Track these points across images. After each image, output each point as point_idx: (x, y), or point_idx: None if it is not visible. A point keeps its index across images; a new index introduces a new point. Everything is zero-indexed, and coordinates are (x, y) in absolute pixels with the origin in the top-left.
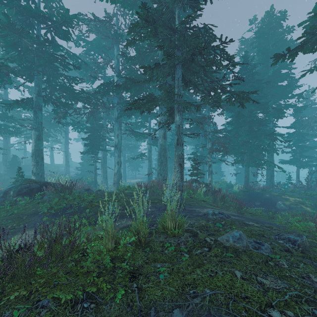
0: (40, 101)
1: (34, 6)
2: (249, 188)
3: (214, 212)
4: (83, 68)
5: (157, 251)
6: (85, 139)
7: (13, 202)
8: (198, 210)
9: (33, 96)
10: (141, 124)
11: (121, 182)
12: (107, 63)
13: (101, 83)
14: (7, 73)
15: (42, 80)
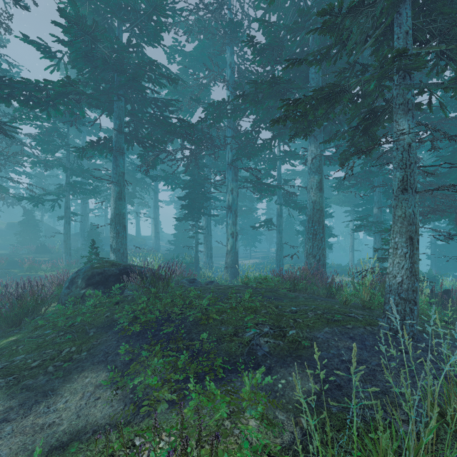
0: (122, 141)
1: None
2: None
3: None
4: (180, 92)
5: None
6: (182, 198)
7: (80, 297)
8: None
9: (113, 134)
10: (266, 172)
11: (237, 265)
12: (215, 77)
13: (210, 104)
14: (78, 100)
15: (125, 112)
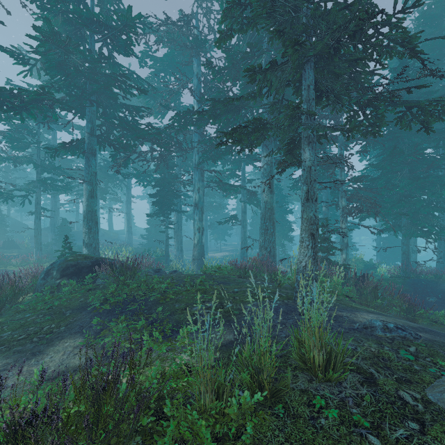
0: (94, 143)
1: (85, 9)
2: (411, 273)
3: (386, 324)
4: (151, 96)
5: (301, 418)
6: (153, 196)
7: (55, 286)
8: (348, 317)
9: (85, 136)
10: (231, 172)
11: (203, 257)
12: (184, 85)
13: (176, 113)
14: (51, 105)
15: (97, 115)
